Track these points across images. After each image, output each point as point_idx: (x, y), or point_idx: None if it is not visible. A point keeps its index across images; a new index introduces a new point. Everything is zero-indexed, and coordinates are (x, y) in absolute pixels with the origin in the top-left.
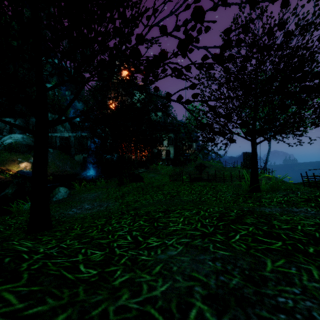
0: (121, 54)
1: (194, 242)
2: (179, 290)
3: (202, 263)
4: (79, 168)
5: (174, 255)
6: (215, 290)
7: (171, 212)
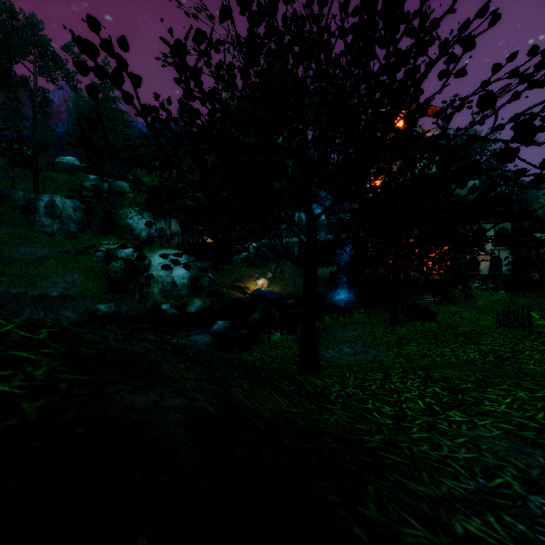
0: (407, 170)
1: (521, 432)
2: (486, 463)
3: (527, 455)
4: (324, 288)
5: (485, 436)
6: (534, 478)
7: (490, 386)
